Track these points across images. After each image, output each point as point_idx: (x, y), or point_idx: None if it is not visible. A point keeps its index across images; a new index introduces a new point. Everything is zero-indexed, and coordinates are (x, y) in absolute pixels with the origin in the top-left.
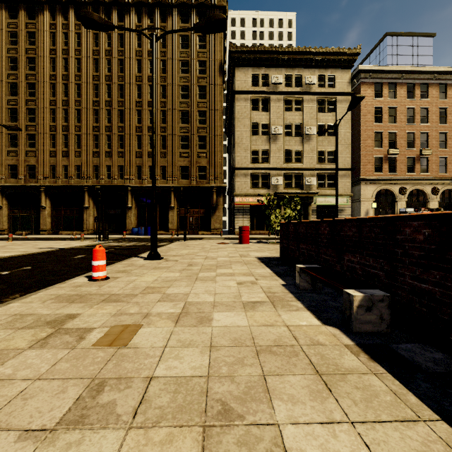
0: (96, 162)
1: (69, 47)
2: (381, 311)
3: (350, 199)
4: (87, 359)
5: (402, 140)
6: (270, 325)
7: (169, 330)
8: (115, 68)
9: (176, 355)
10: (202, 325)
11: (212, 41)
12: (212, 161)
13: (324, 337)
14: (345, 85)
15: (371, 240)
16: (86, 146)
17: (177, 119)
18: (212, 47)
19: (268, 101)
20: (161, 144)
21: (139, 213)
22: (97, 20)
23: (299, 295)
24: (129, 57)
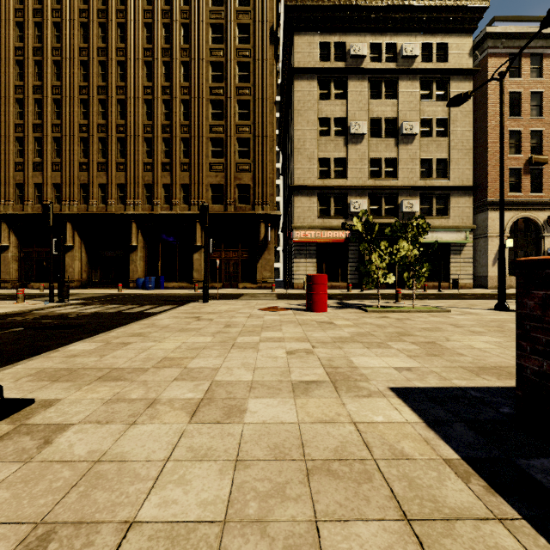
0: (84, 178)
1: (43, 5)
2: None
3: (471, 234)
4: None
5: None
6: None
7: None
8: (112, 36)
9: None
10: None
11: None
12: (259, 176)
13: None
14: (462, 59)
15: None
16: (69, 155)
17: (206, 112)
18: (259, 3)
19: (344, 84)
20: (182, 151)
21: (149, 256)
22: None
23: None
24: (134, 20)
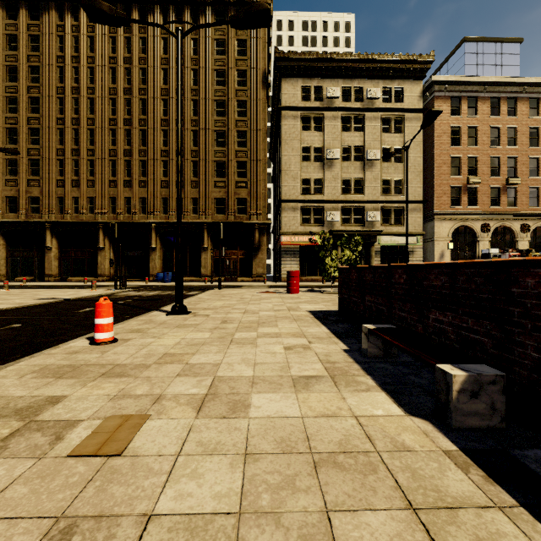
0: (113, 193)
1: (80, 54)
2: (493, 398)
3: (422, 238)
4: (57, 477)
5: (485, 167)
6: (332, 416)
7: (187, 425)
8: (136, 79)
9: (194, 471)
10: (235, 416)
11: (254, 46)
12: (254, 192)
13: (411, 436)
14: (415, 100)
15: (470, 293)
16: (101, 174)
17: (211, 140)
18: (254, 54)
19: (321, 119)
20: (192, 171)
21: (165, 255)
22: (106, 11)
23: (367, 366)
24: (153, 66)
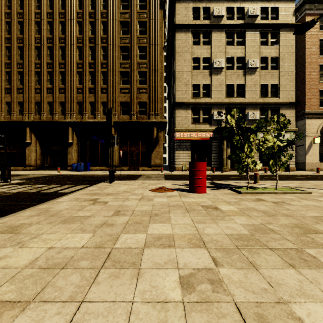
0: (38, 98)
1: None
2: None
3: (294, 134)
4: None
5: None
6: None
7: None
8: (56, 4)
9: None
10: None
11: None
12: (153, 96)
13: None
14: (288, 17)
15: None
16: (28, 83)
17: (118, 54)
18: None
19: (209, 35)
20: (102, 80)
21: (81, 149)
22: None
23: None
24: None
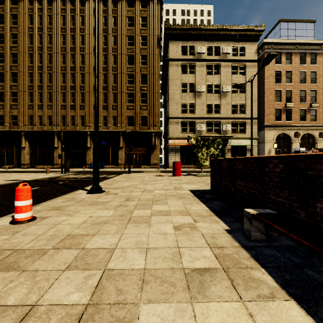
0: (63, 113)
1: (43, 26)
2: None
3: (257, 141)
4: None
5: (297, 96)
6: None
7: None
8: (78, 41)
9: None
10: None
11: (152, 21)
12: (152, 112)
13: None
14: (252, 54)
15: None
16: (56, 101)
17: (125, 80)
18: (152, 26)
19: (194, 66)
20: (113, 99)
21: None
22: None
23: (256, 253)
24: (88, 33)
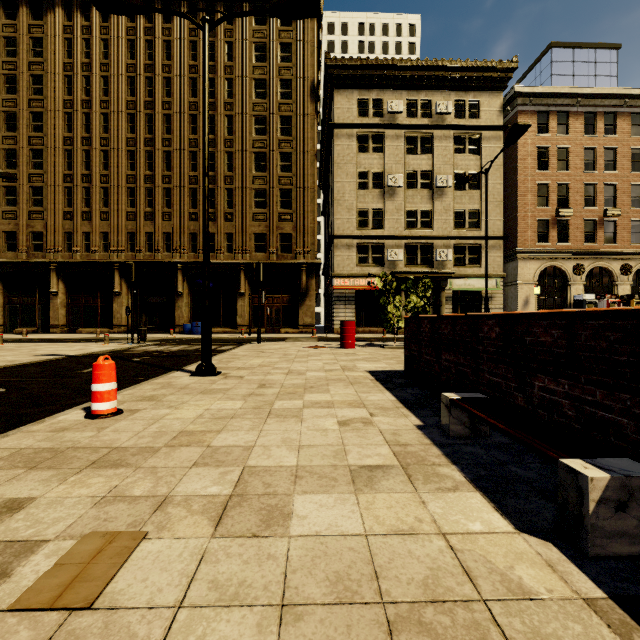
0: (131, 227)
1: (92, 60)
2: None
3: (502, 281)
4: None
5: (578, 196)
6: (410, 534)
7: (198, 549)
8: (159, 90)
9: (199, 639)
10: (269, 533)
11: (301, 51)
12: (301, 226)
13: (531, 571)
14: (494, 115)
15: (598, 354)
16: (117, 204)
17: (249, 164)
18: (301, 60)
19: (381, 138)
20: (226, 201)
21: (194, 302)
22: None
23: (451, 451)
24: (179, 75)
